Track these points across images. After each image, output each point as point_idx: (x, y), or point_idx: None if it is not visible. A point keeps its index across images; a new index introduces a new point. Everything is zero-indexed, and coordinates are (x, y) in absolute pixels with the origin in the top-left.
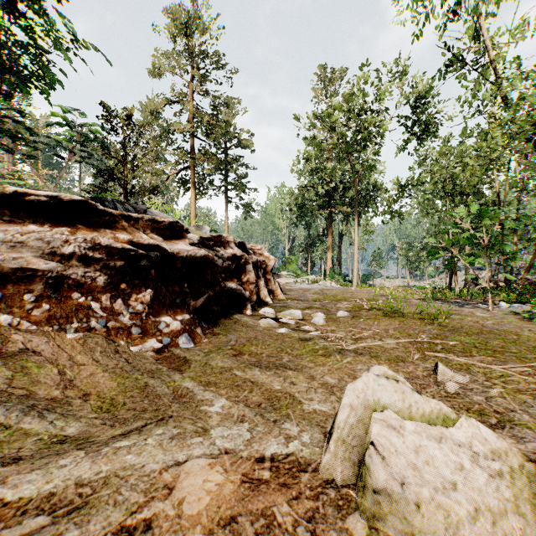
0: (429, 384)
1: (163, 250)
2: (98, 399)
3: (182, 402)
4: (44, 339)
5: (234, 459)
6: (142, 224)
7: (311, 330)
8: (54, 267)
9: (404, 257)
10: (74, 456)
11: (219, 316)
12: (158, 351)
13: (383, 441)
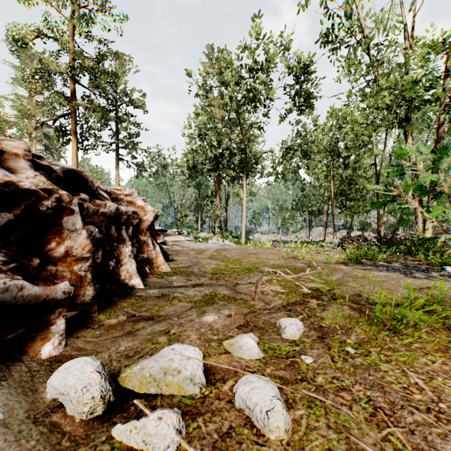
0: None
1: None
2: None
3: None
4: None
5: None
6: None
7: None
8: None
9: (278, 216)
10: None
11: None
12: None
13: None
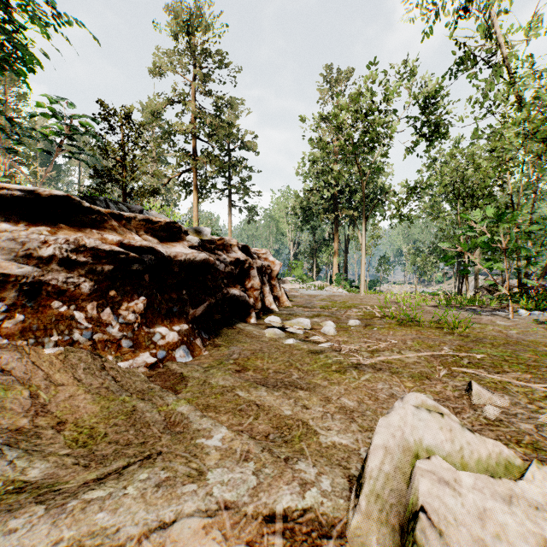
0: (463, 408)
1: (158, 253)
2: (75, 428)
3: (175, 432)
4: (17, 355)
5: (236, 517)
6: (135, 225)
7: (322, 341)
8: (30, 272)
9: (412, 262)
10: (31, 514)
11: (220, 325)
12: (152, 366)
13: (436, 505)
